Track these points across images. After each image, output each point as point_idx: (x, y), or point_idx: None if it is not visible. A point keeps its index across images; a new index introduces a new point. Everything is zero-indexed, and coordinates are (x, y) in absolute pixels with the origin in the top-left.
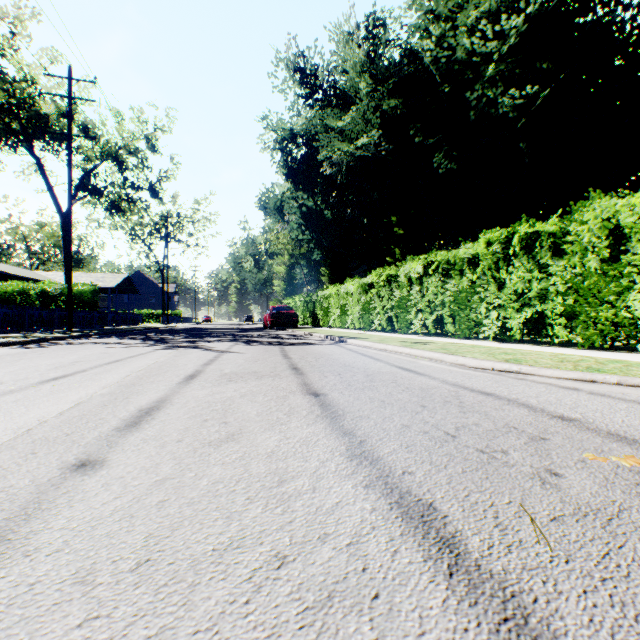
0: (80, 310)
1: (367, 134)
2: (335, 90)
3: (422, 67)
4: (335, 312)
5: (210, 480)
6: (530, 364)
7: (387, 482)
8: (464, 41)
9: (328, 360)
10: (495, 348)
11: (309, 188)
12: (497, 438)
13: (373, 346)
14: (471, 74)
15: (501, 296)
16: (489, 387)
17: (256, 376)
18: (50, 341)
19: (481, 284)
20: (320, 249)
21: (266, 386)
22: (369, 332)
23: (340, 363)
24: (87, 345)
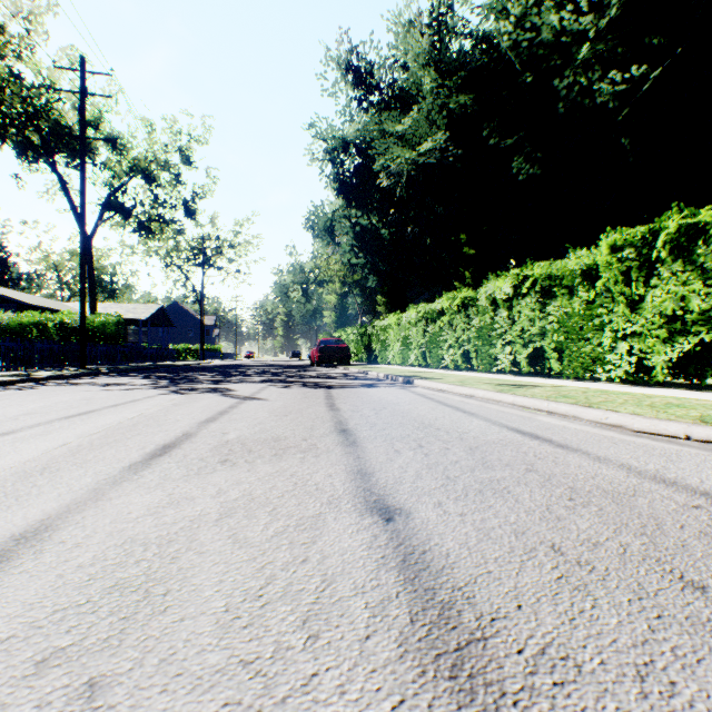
0: (101, 344)
1: (431, 138)
2: (393, 90)
3: (498, 55)
4: (395, 346)
5: None
6: None
7: None
8: (551, 18)
9: (395, 414)
10: (642, 395)
11: (363, 204)
12: None
13: (453, 390)
14: (558, 59)
15: (637, 320)
16: None
17: (275, 449)
18: (47, 381)
19: (600, 305)
20: (376, 275)
21: (284, 479)
22: (438, 370)
23: (414, 420)
24: (81, 386)
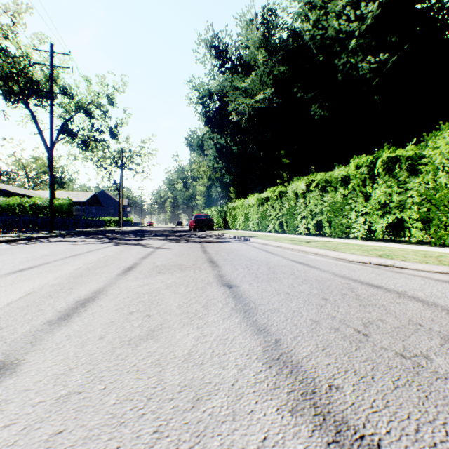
0: (60, 217)
1: (263, 92)
2: (240, 61)
3: (303, 43)
4: (240, 218)
5: (119, 397)
6: (401, 259)
7: (315, 403)
8: (333, 23)
9: (237, 255)
10: (365, 245)
11: (221, 131)
12: (409, 338)
13: (270, 243)
14: (338, 47)
15: (368, 206)
16: (374, 279)
17: (181, 268)
18: (35, 239)
19: (351, 197)
20: (229, 174)
21: (188, 277)
22: (265, 233)
23: (247, 257)
24: (60, 242)
